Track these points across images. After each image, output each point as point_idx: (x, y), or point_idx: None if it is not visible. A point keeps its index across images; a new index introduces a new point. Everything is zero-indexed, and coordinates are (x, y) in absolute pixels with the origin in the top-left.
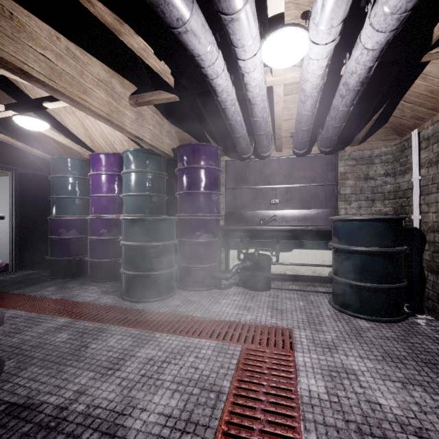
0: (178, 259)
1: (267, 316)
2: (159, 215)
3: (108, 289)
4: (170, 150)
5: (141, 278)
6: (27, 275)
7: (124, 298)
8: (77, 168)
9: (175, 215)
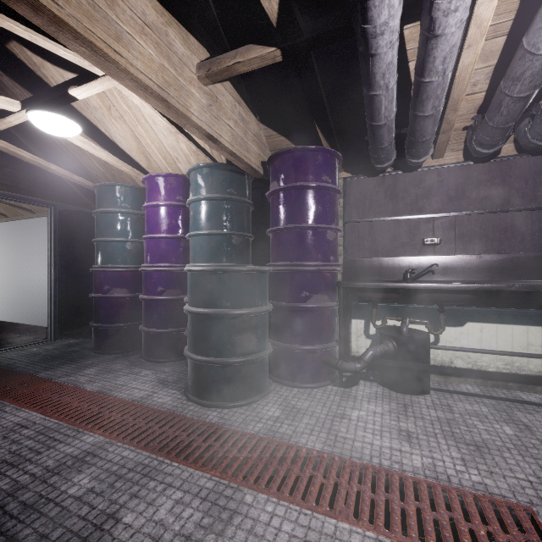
0: (272, 334)
1: (455, 461)
2: (242, 265)
3: (168, 375)
4: (258, 164)
5: (216, 367)
6: (66, 346)
7: (189, 398)
8: (128, 199)
9: (267, 265)
